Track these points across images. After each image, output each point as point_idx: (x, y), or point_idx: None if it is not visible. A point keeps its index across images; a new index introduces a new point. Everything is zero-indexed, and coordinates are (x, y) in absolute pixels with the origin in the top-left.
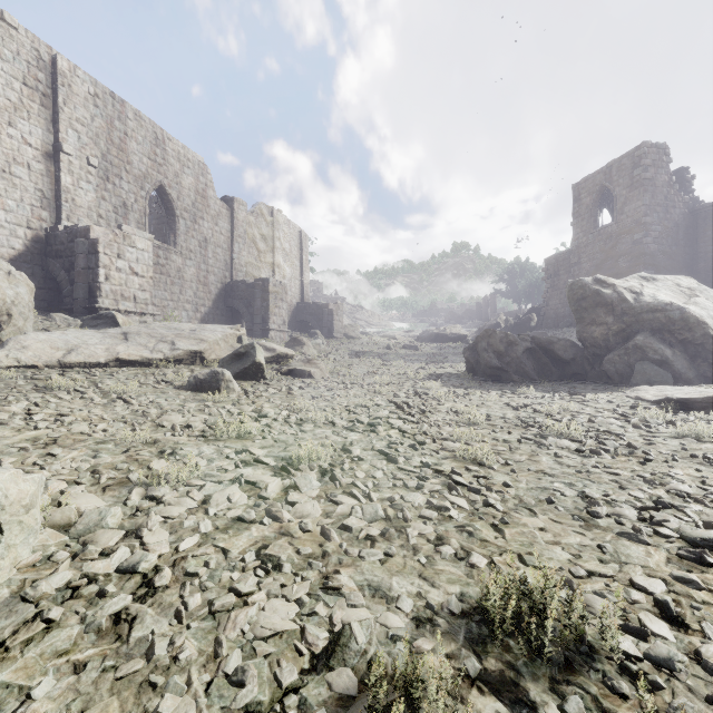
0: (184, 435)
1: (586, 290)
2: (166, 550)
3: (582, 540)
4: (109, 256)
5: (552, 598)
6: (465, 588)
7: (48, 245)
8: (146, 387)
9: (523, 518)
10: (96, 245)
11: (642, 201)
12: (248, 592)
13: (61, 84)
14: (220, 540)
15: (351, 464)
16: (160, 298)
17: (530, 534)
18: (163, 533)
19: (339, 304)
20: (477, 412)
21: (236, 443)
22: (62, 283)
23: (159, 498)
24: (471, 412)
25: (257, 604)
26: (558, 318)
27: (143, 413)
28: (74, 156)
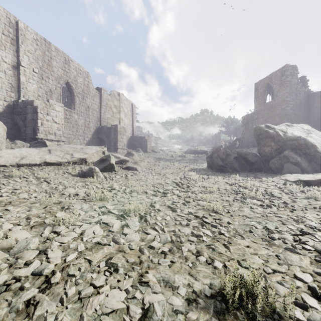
0: (74, 198)
1: (262, 130)
2: (59, 262)
3: (268, 252)
4: (43, 114)
5: (257, 288)
6: (212, 281)
7: (14, 109)
8: (58, 175)
9: (238, 240)
10: (36, 109)
11: (285, 90)
12: (100, 285)
13: (20, 34)
14: (87, 255)
15: (154, 212)
16: (67, 133)
17: (242, 249)
18: (58, 251)
19: (149, 137)
20: (213, 187)
21: (99, 203)
22: (21, 126)
23: (59, 232)
24: (211, 187)
25: (104, 293)
26: (248, 143)
27: (55, 188)
28: (26, 68)
